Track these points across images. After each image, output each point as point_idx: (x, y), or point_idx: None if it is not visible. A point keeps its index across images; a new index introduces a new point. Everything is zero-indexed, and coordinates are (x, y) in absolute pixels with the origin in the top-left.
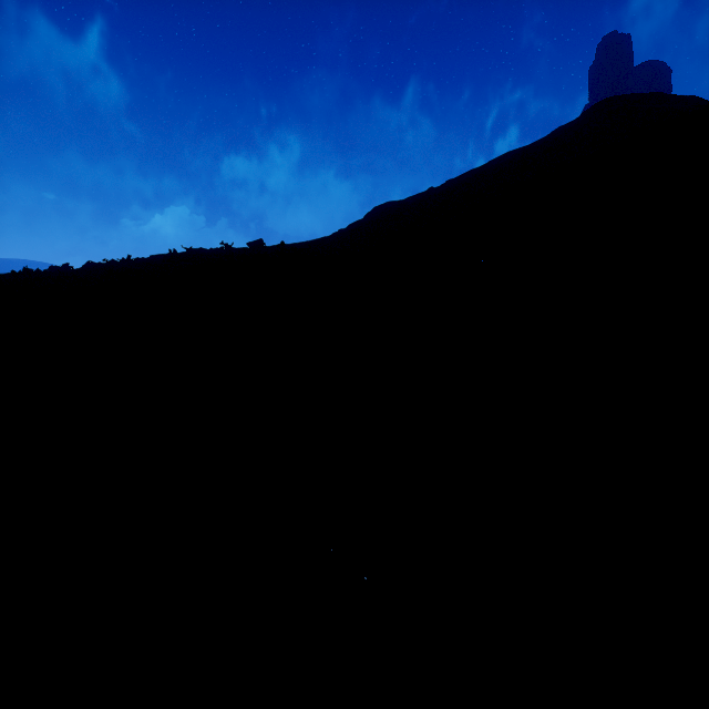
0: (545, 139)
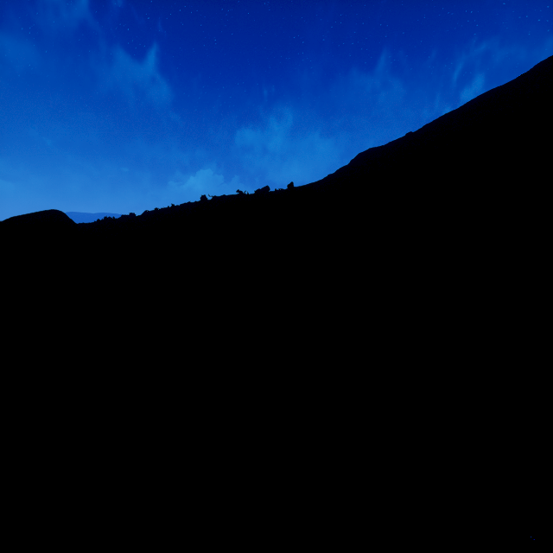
0: (530, 72)
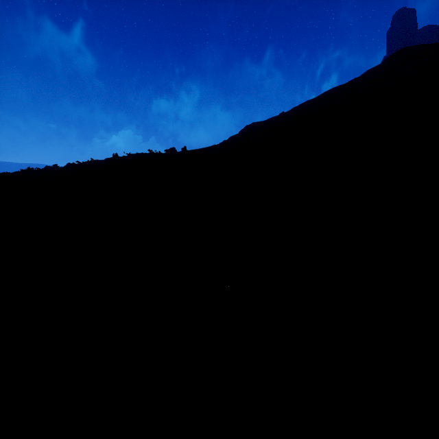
0: (360, 77)
